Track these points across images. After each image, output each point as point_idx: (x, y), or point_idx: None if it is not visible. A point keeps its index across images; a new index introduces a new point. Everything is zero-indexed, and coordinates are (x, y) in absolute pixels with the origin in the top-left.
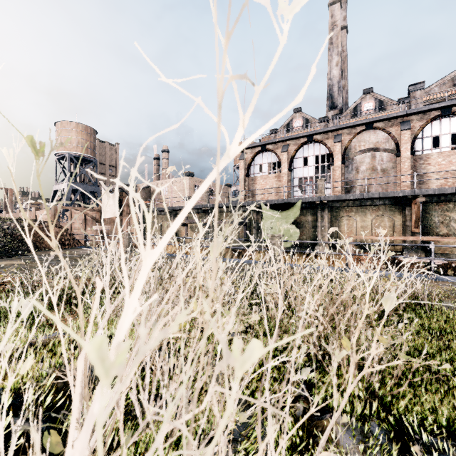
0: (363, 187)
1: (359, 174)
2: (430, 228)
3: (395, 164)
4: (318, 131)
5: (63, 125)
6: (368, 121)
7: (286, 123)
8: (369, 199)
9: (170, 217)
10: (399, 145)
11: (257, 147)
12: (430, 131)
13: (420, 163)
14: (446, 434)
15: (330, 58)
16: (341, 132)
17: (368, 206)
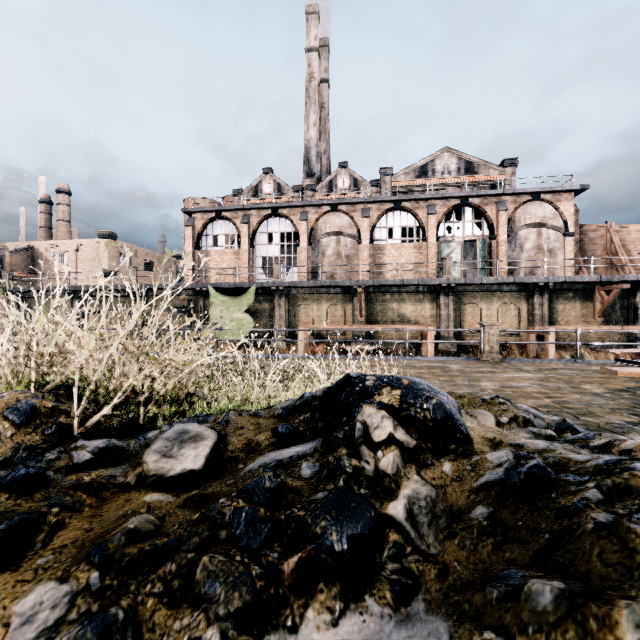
0: (329, 273)
1: (325, 258)
2: (374, 317)
3: (358, 251)
4: (283, 204)
5: None
6: (332, 202)
7: (253, 184)
8: (323, 287)
9: (71, 301)
10: (360, 232)
11: (211, 212)
12: (386, 222)
13: (378, 253)
14: None
15: (308, 114)
16: (308, 209)
17: (323, 294)
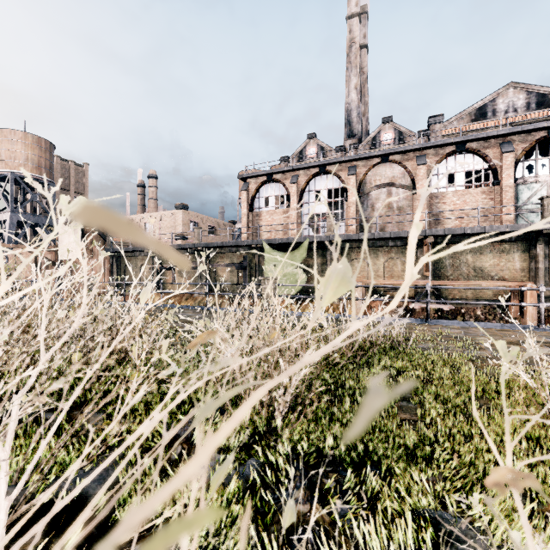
0: (379, 226)
1: (375, 212)
2: (442, 271)
3: (412, 202)
4: (330, 161)
5: (3, 133)
6: (383, 153)
7: (298, 150)
8: (381, 239)
9: (152, 259)
10: (415, 181)
11: (262, 176)
12: (446, 168)
13: (435, 202)
14: (316, 460)
15: (349, 79)
16: (356, 163)
17: (380, 247)
